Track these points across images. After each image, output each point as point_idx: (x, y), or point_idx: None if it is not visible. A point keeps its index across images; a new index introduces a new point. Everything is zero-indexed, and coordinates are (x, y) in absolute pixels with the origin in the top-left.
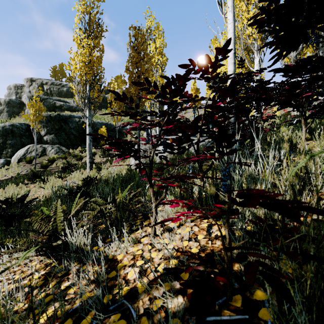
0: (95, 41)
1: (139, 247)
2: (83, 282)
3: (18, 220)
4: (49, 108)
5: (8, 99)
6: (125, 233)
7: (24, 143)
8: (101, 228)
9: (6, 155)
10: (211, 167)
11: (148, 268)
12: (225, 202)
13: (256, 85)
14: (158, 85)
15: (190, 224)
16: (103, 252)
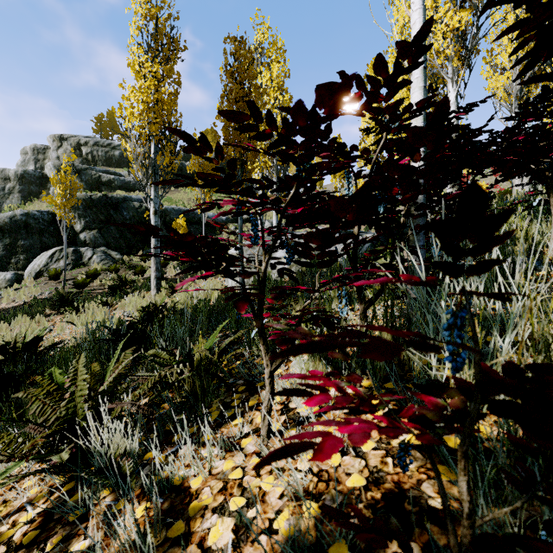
0: (166, 67)
1: (237, 460)
2: (115, 544)
3: (22, 385)
4: (91, 185)
5: (21, 170)
6: (209, 427)
7: (46, 245)
8: (166, 408)
9: (16, 266)
10: (383, 291)
11: (253, 519)
12: (439, 385)
13: (458, 136)
14: None
15: (342, 411)
16: (161, 473)
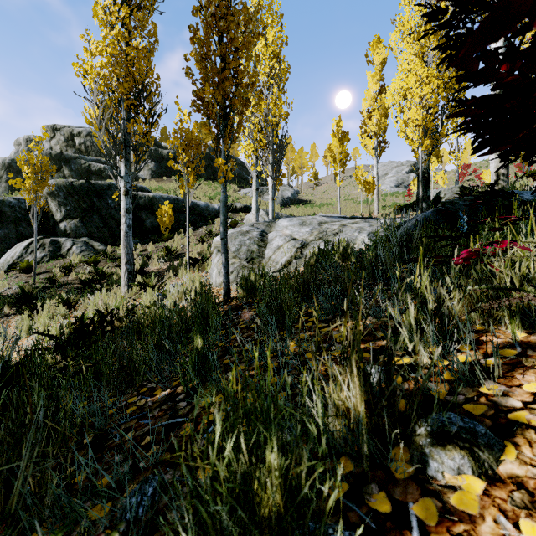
0: (139, 15)
1: None
2: None
3: None
4: (80, 174)
5: (9, 159)
6: None
7: (23, 235)
8: None
9: None
10: None
11: None
12: None
13: None
14: (272, 119)
15: None
16: None
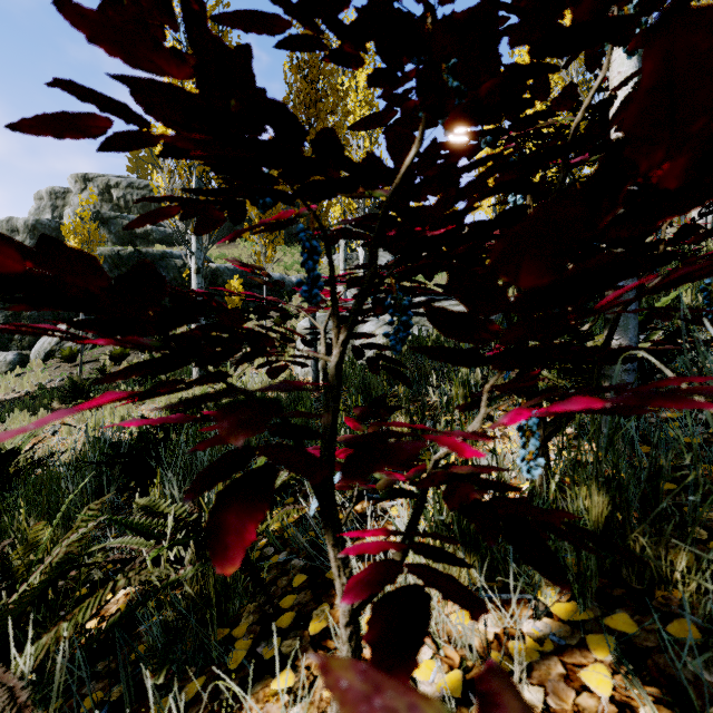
0: None
1: None
2: None
3: None
4: (122, 238)
5: (33, 220)
6: None
7: (60, 316)
8: None
9: (20, 344)
10: None
11: None
12: None
13: None
14: None
15: None
16: None
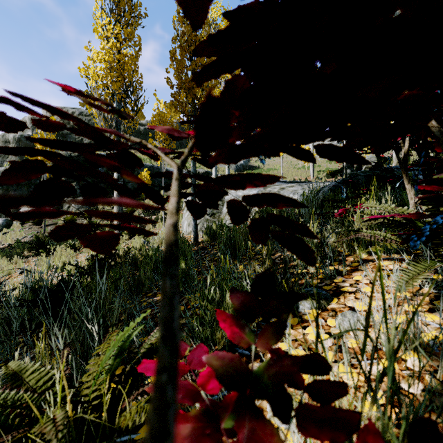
0: (127, 30)
1: None
2: None
3: None
4: None
5: (18, 135)
6: None
7: None
8: None
9: None
10: None
11: None
12: None
13: None
14: None
15: None
16: None
